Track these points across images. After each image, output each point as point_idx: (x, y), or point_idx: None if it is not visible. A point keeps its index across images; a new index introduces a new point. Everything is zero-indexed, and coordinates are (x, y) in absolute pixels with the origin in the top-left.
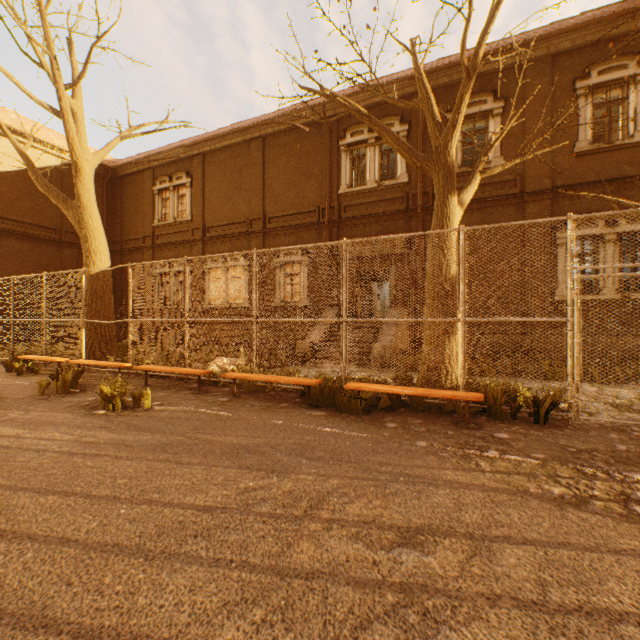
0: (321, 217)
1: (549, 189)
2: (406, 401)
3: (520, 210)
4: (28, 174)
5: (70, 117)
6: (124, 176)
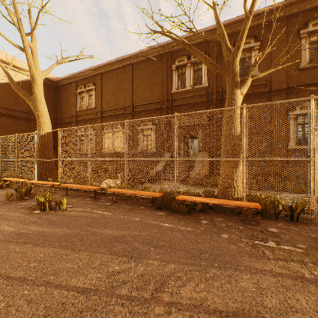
0: (162, 105)
1: (285, 88)
2: (211, 205)
3: (269, 100)
4: None
5: (29, 51)
6: (62, 85)
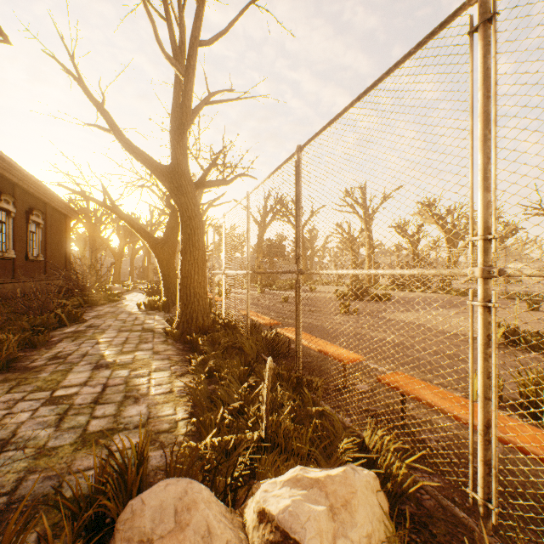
0: None
1: None
2: None
3: None
4: None
5: None
6: None
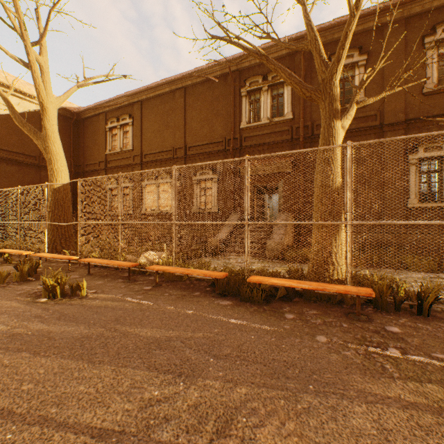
0: (227, 146)
1: (403, 121)
2: (299, 291)
3: (380, 138)
4: None
5: (36, 68)
6: (85, 118)
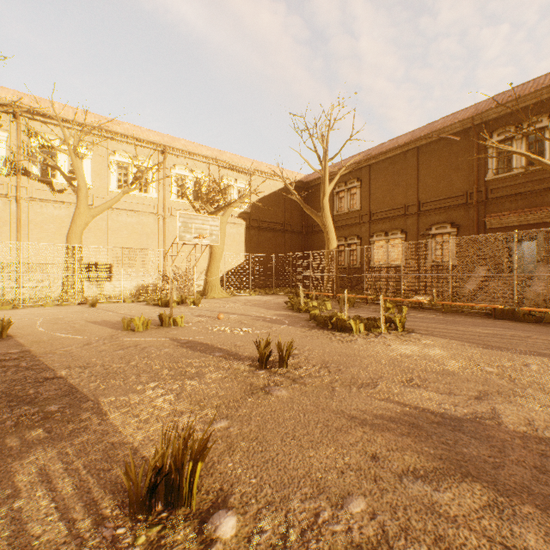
0: (468, 199)
1: None
2: None
3: None
4: (271, 195)
5: (327, 174)
6: (313, 186)
